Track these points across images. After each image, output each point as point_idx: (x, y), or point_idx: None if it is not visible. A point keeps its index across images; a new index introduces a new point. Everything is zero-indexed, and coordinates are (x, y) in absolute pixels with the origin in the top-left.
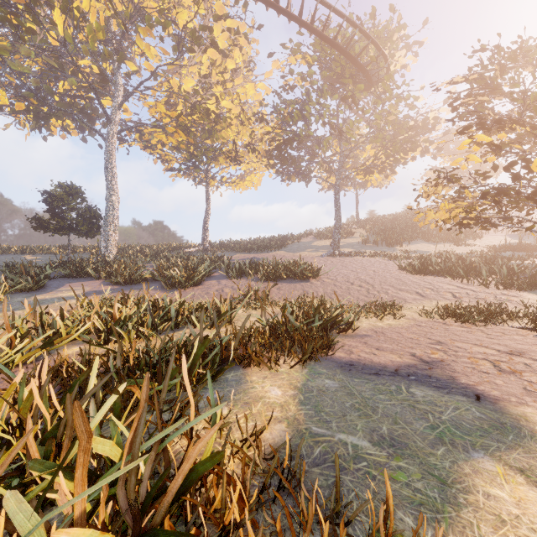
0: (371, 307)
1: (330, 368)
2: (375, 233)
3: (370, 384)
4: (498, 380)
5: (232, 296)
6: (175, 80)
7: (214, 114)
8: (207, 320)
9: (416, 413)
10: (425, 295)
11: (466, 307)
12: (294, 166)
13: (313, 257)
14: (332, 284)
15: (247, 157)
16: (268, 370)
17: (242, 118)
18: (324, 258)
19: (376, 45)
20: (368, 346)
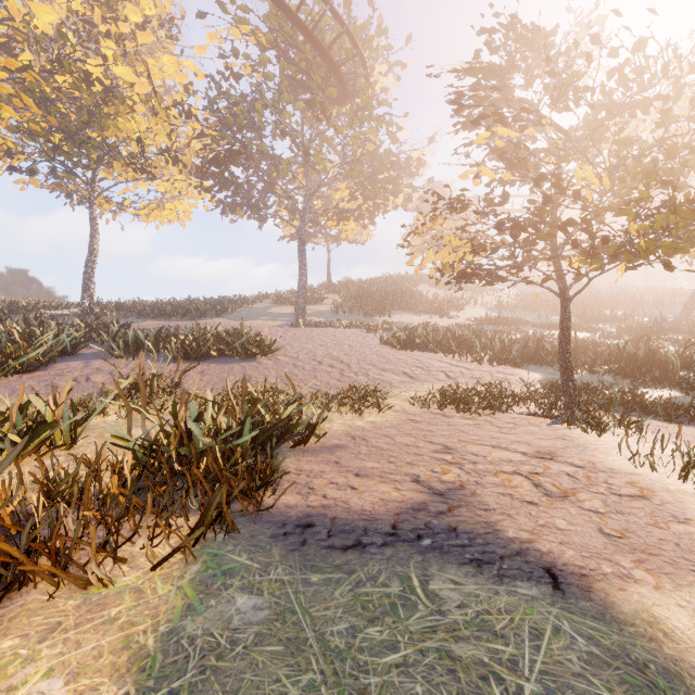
0: (346, 396)
1: (258, 547)
2: (351, 300)
3: (346, 587)
4: (558, 518)
5: (106, 389)
6: (16, 2)
7: (100, 85)
8: (4, 446)
9: (464, 688)
10: (415, 376)
11: (464, 390)
12: (242, 196)
13: (268, 327)
14: (291, 364)
15: (166, 170)
16: (80, 590)
17: (154, 105)
18: (284, 328)
19: (352, 39)
20: (342, 469)
